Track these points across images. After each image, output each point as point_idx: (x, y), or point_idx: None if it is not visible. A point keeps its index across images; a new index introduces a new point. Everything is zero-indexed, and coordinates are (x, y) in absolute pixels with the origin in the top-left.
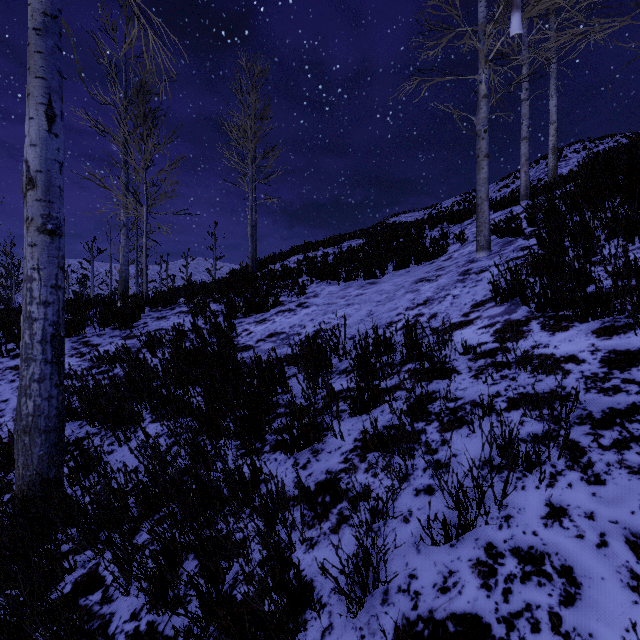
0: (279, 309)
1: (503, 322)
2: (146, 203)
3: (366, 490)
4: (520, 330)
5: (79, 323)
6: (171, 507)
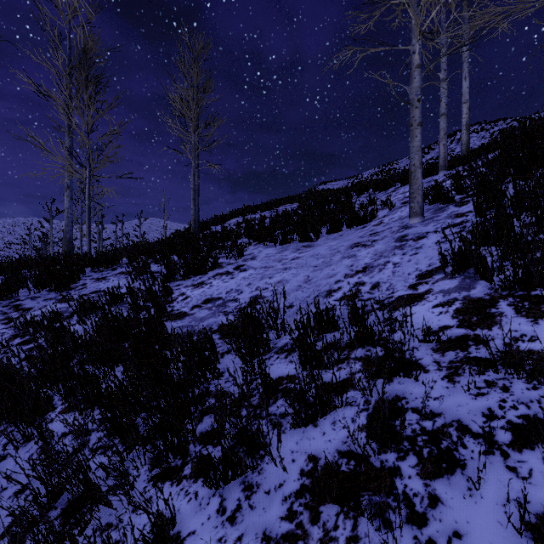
0: (217, 272)
1: (462, 300)
2: (89, 166)
3: None
4: (488, 312)
5: (12, 286)
6: None
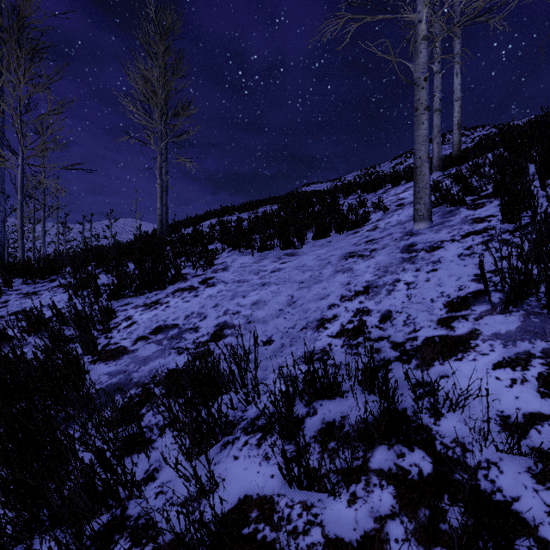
0: (178, 286)
1: (544, 357)
2: (21, 152)
3: None
4: None
5: None
6: None
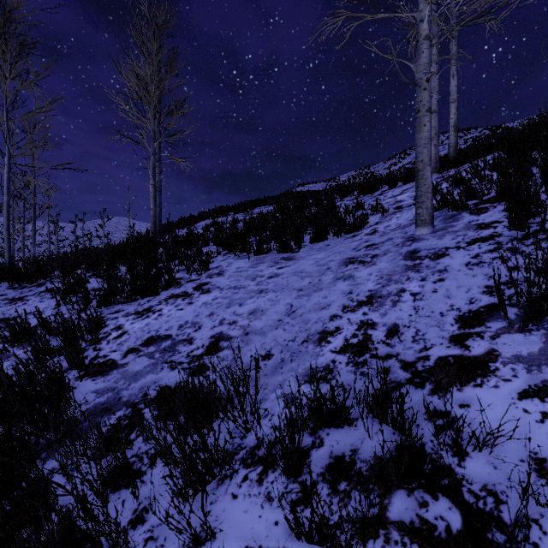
0: (172, 292)
1: None
2: (8, 151)
3: None
4: None
5: None
6: None
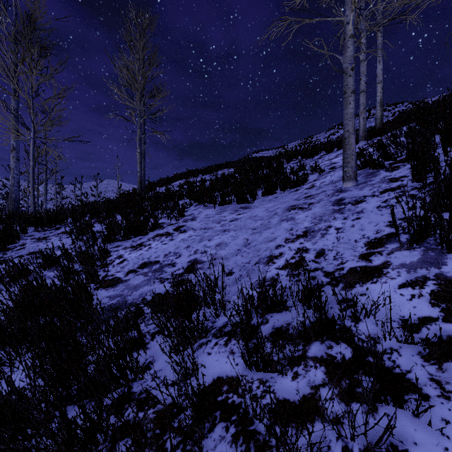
0: (157, 232)
1: (436, 279)
2: (33, 128)
3: None
4: None
5: None
6: None
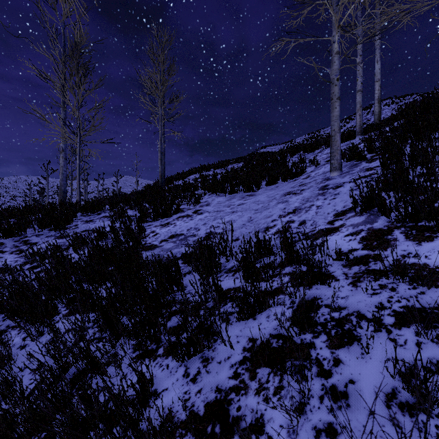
0: (179, 215)
1: (367, 230)
2: (79, 133)
3: (259, 421)
4: (385, 238)
5: (21, 226)
6: (51, 436)
